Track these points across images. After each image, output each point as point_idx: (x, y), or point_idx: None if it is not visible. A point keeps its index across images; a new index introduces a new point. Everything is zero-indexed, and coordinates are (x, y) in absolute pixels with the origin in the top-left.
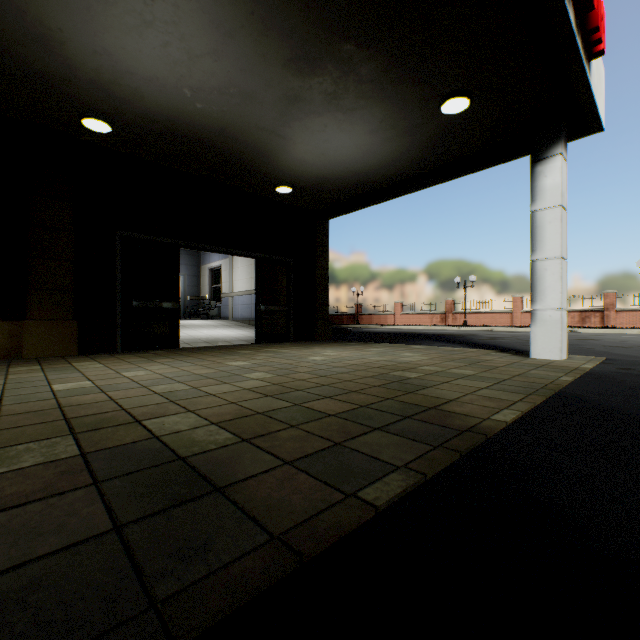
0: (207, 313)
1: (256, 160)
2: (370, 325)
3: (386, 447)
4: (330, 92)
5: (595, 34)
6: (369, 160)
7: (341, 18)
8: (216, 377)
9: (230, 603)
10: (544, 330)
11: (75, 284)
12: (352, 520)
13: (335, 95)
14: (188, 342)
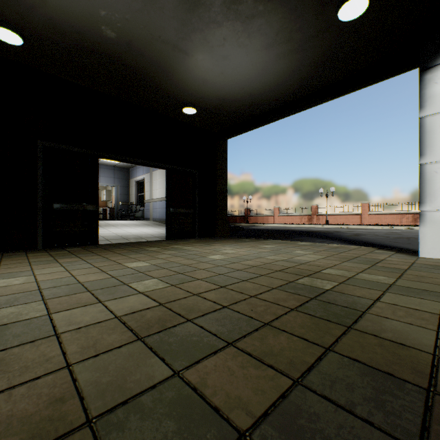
0: (133, 215)
1: (163, 80)
2: (256, 224)
3: None
4: None
5: None
6: (263, 80)
7: None
8: (96, 289)
9: None
10: (434, 230)
11: None
12: None
13: None
14: (109, 239)
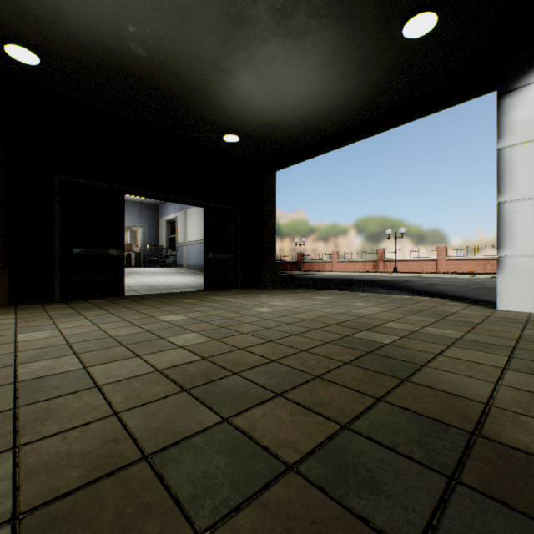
0: (164, 261)
1: (201, 103)
2: (311, 271)
3: None
4: (278, 8)
5: None
6: (317, 103)
7: None
8: (131, 343)
9: None
10: (514, 279)
11: (6, 229)
12: None
13: (284, 12)
14: (137, 289)
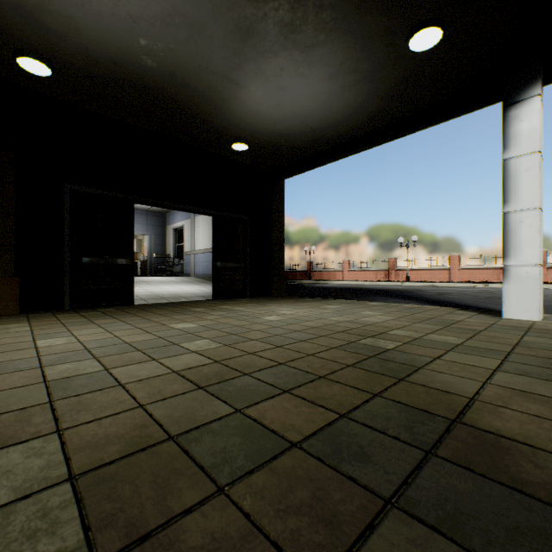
0: (171, 270)
1: (210, 112)
2: (321, 281)
3: None
4: (287, 22)
5: None
6: (326, 112)
7: None
8: (146, 348)
9: None
10: (519, 288)
11: (17, 239)
12: None
13: (292, 27)
14: (145, 298)
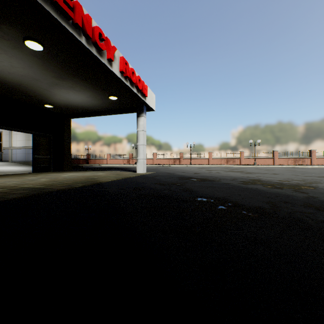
0: None
1: (35, 95)
2: (94, 164)
3: (80, 184)
4: (70, 86)
5: (144, 93)
6: (87, 103)
7: (74, 74)
8: (27, 180)
9: (56, 190)
10: (140, 165)
11: None
12: (71, 187)
13: (72, 87)
14: None
